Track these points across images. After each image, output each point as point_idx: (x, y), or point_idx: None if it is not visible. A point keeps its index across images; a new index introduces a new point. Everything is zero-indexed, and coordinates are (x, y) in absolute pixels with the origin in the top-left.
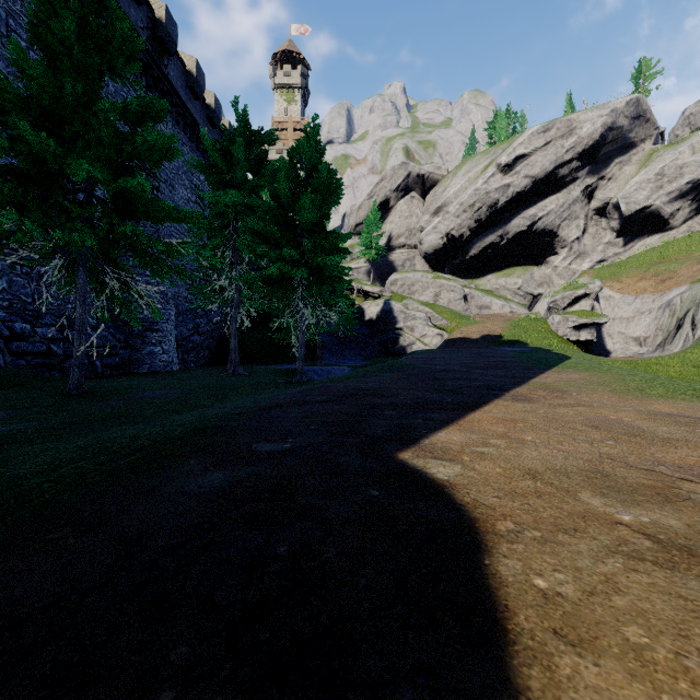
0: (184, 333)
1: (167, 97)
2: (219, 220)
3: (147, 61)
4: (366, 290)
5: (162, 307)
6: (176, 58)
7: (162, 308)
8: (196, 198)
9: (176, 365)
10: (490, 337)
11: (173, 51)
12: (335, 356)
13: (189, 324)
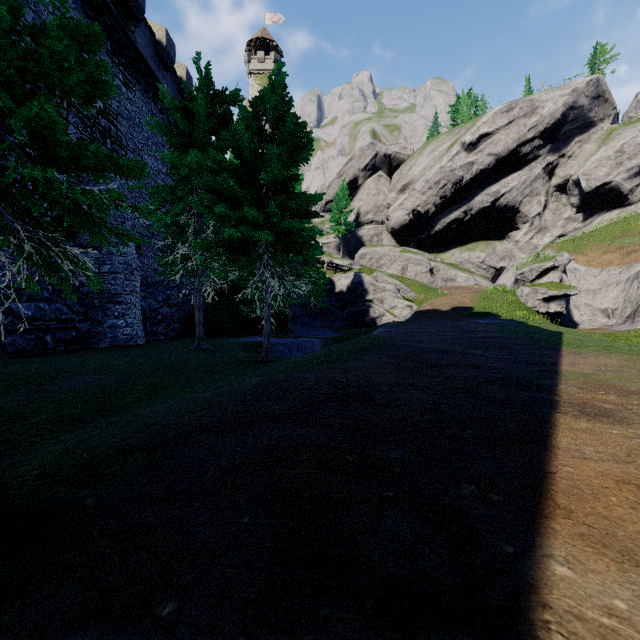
0: (153, 305)
1: (135, 66)
2: (182, 185)
3: (111, 25)
4: (337, 263)
5: (125, 279)
6: (144, 26)
7: (125, 280)
8: (167, 170)
9: (141, 339)
10: (460, 309)
11: (140, 18)
12: (306, 327)
13: (159, 296)
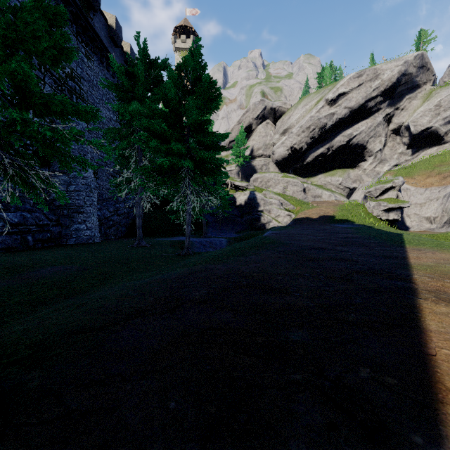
0: (106, 214)
1: (94, 43)
2: (126, 127)
3: (76, 13)
4: (237, 184)
5: (86, 195)
6: (100, 14)
7: (86, 196)
8: (116, 118)
9: (97, 238)
10: (326, 217)
11: (97, 8)
12: (215, 230)
13: (111, 207)
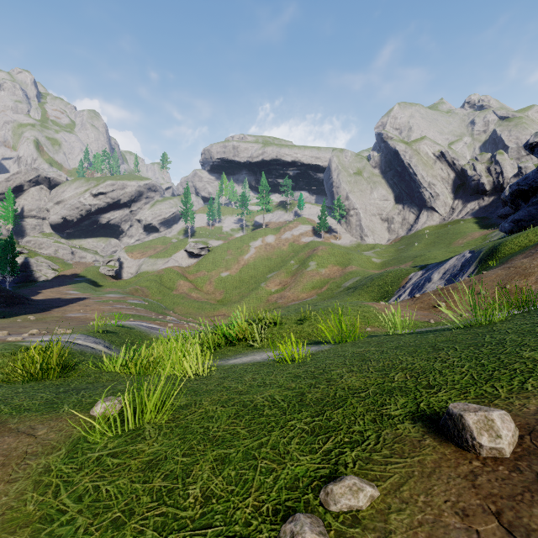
0: None
1: None
2: None
3: None
4: None
5: None
6: None
7: None
8: None
9: None
10: (75, 274)
11: None
12: None
13: None
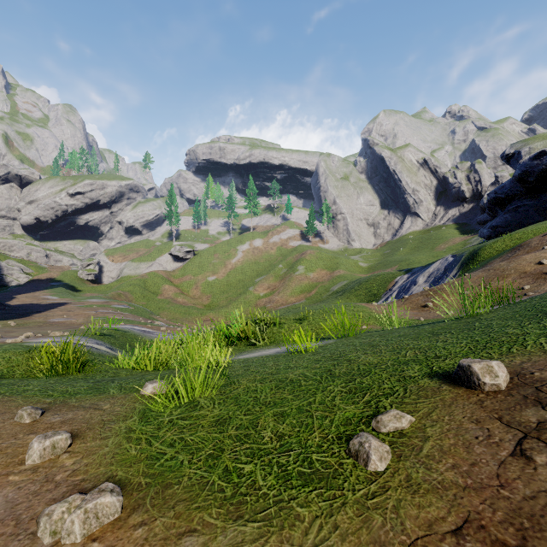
0: None
1: None
2: None
3: None
4: None
5: None
6: None
7: None
8: None
9: None
10: (50, 279)
11: None
12: None
13: None
